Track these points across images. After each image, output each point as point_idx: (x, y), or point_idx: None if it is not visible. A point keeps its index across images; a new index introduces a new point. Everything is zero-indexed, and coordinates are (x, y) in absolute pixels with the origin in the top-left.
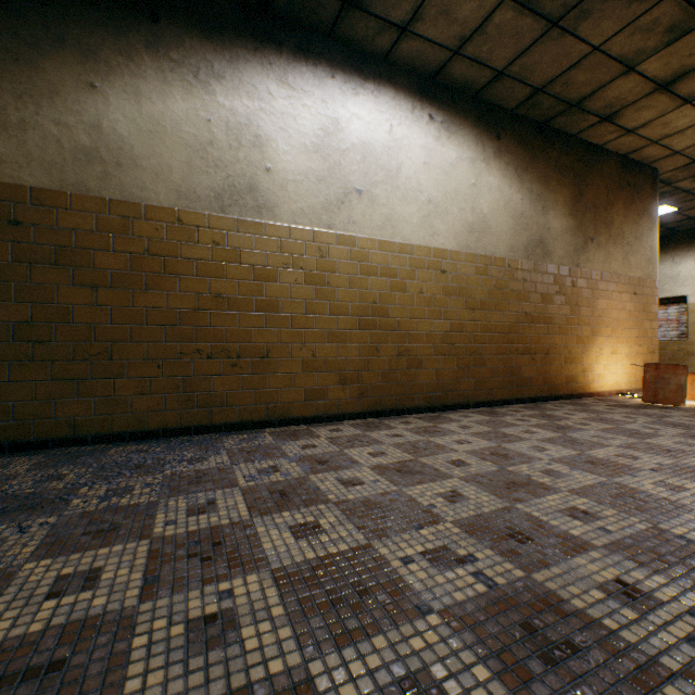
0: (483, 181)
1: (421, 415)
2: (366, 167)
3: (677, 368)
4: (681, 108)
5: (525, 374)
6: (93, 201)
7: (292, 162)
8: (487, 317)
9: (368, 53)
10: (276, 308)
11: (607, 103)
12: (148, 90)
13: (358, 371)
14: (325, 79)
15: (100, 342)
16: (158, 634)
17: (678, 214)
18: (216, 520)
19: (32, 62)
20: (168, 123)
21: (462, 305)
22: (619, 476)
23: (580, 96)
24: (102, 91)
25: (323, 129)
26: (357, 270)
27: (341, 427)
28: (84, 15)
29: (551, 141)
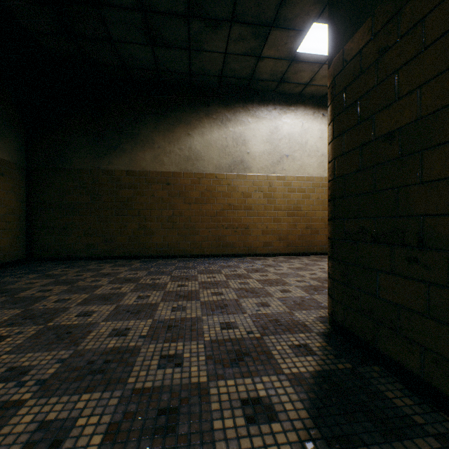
0: None
1: (317, 256)
2: (290, 144)
3: None
4: None
5: None
6: (189, 174)
7: (257, 148)
8: None
9: (291, 94)
10: (251, 209)
11: None
12: (206, 131)
13: (286, 235)
14: (271, 110)
15: (191, 223)
16: (233, 283)
17: None
18: (238, 273)
19: (172, 130)
20: (212, 142)
21: None
22: None
23: None
24: (192, 135)
25: (270, 132)
26: (286, 191)
27: (278, 258)
28: (186, 111)
29: None
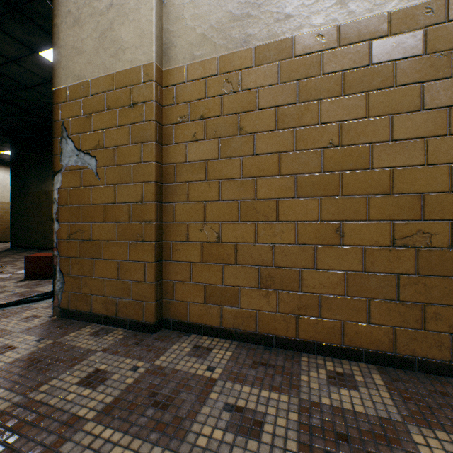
0: None
1: None
2: None
3: None
4: None
5: None
6: None
7: None
8: None
9: None
10: None
11: None
12: None
13: None
14: None
15: None
16: None
17: None
18: None
19: None
20: None
21: None
22: None
23: None
24: None
25: None
26: None
27: None
28: None
29: None
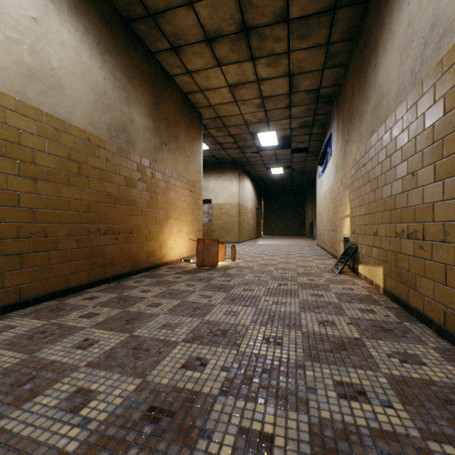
0: (53, 27)
1: None
2: None
3: (214, 241)
4: (216, 68)
5: (108, 253)
6: None
7: None
8: (58, 191)
9: None
10: None
11: (176, 32)
12: None
13: None
14: None
15: None
16: None
17: (209, 152)
18: None
19: None
20: None
21: (13, 170)
22: (191, 450)
23: (156, 7)
24: None
25: None
26: None
27: None
28: None
29: (134, 43)
